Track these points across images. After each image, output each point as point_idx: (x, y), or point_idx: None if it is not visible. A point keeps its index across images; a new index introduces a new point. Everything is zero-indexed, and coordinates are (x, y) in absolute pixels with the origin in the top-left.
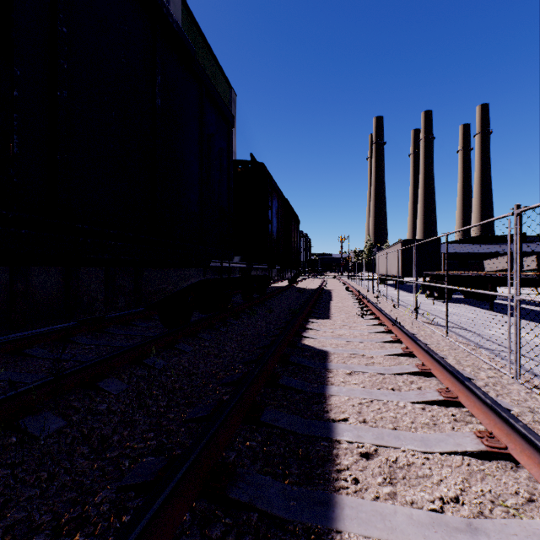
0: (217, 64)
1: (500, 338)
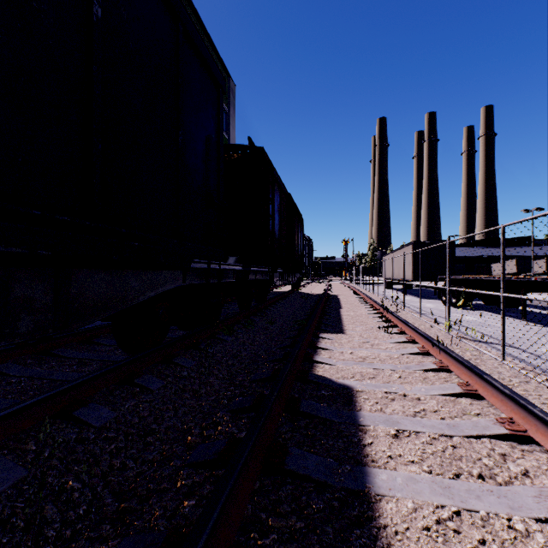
0: (213, 49)
1: None
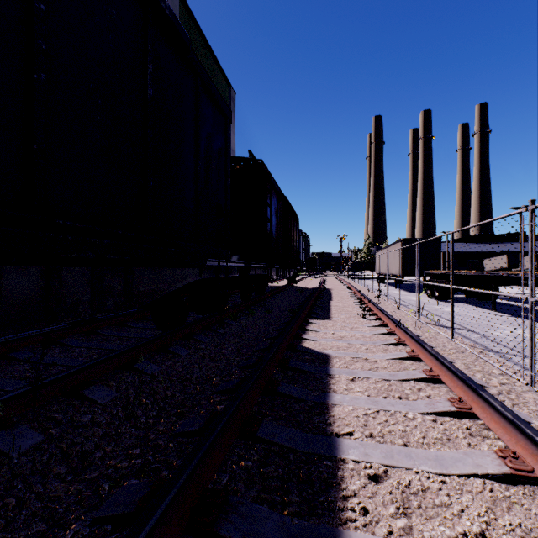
0: (215, 61)
1: (507, 340)
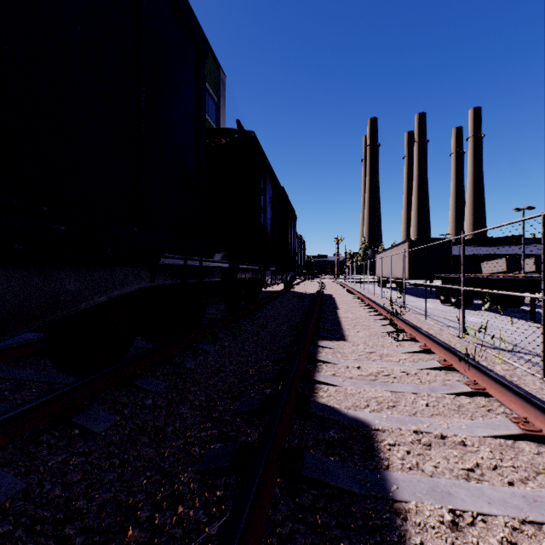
0: None
1: None
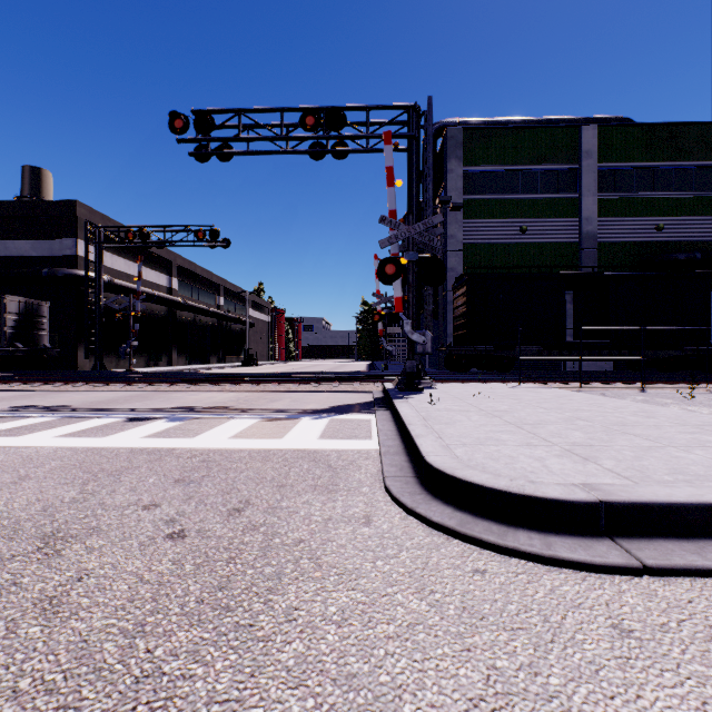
0: None
1: None
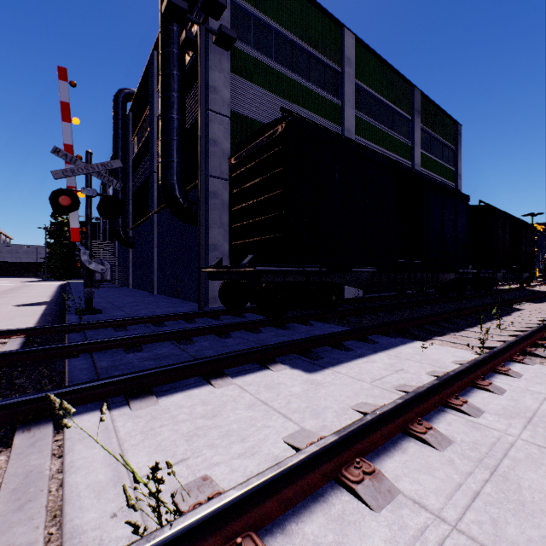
0: (444, 114)
1: None
